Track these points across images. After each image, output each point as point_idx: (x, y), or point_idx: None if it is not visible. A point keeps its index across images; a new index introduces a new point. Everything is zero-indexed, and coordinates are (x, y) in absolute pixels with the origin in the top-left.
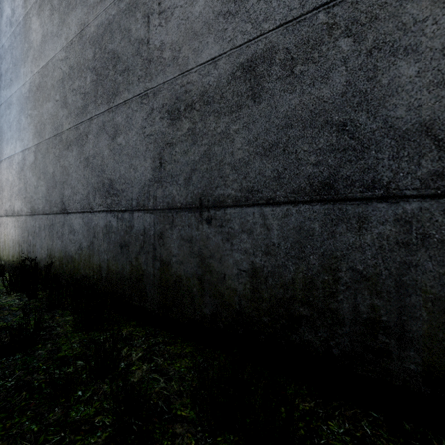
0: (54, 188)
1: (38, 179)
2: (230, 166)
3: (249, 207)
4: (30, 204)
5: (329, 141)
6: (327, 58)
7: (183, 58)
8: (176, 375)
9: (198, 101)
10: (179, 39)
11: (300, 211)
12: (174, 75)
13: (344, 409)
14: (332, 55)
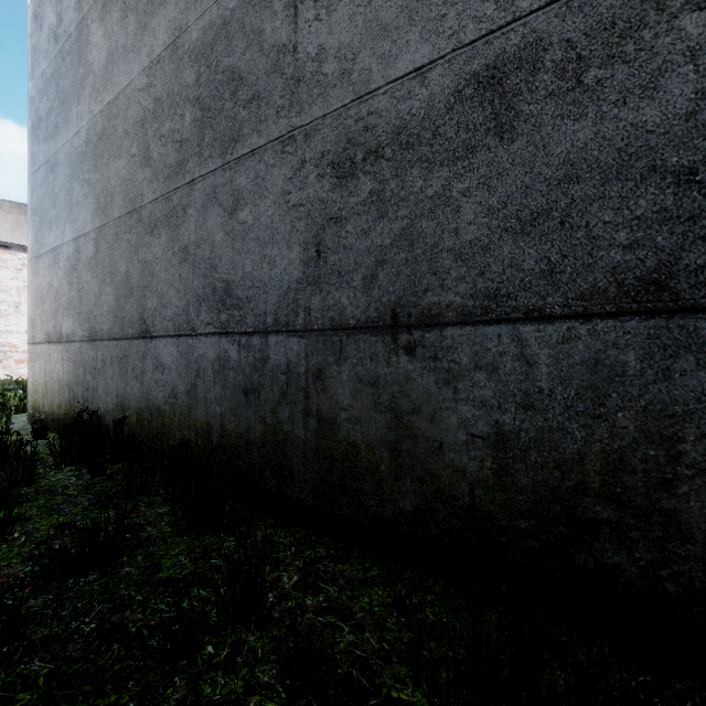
0: (128, 296)
1: (101, 282)
2: (452, 254)
3: (491, 325)
4: (89, 323)
5: (658, 203)
6: (654, 51)
7: (360, 71)
8: (368, 618)
9: (389, 144)
10: (353, 41)
11: (595, 332)
12: (344, 102)
13: (700, 699)
14: (665, 45)
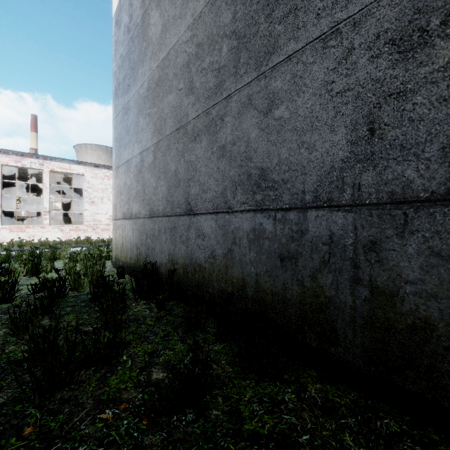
0: (177, 187)
1: (158, 179)
2: None
3: None
4: (149, 206)
5: None
6: None
7: None
8: None
9: None
10: None
11: None
12: None
13: None
14: None
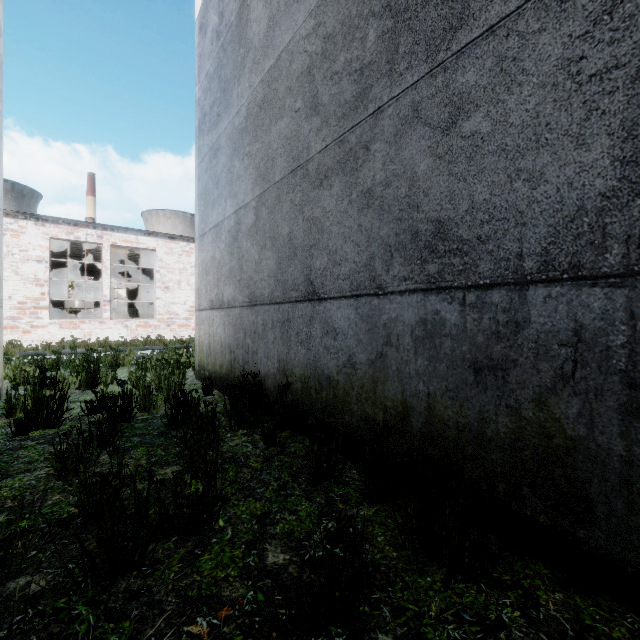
0: (292, 258)
1: (262, 248)
2: None
3: None
4: (248, 289)
5: None
6: None
7: None
8: None
9: None
10: None
11: None
12: None
13: None
14: None
